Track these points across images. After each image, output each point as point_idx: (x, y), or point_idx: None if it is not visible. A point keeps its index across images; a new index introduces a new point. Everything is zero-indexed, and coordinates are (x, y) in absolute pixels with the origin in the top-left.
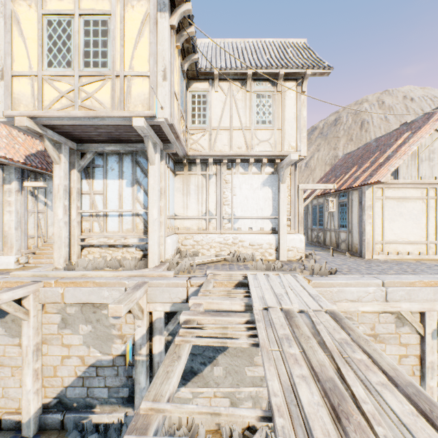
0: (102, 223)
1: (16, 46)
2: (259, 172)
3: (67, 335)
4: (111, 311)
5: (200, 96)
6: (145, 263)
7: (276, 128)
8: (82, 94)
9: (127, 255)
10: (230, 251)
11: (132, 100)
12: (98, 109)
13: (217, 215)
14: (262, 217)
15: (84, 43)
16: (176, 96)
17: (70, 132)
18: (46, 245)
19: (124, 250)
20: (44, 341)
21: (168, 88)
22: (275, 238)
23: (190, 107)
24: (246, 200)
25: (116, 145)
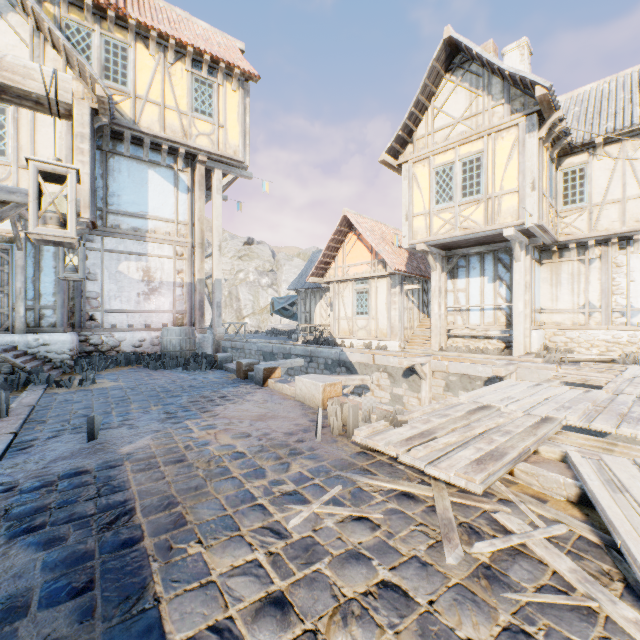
0: (464, 317)
1: (414, 196)
2: None
3: (449, 396)
4: (493, 372)
5: (575, 171)
6: (508, 353)
7: None
8: (460, 219)
9: (488, 346)
10: (622, 352)
11: (501, 214)
12: (473, 227)
13: (601, 308)
14: None
15: (462, 180)
16: (544, 194)
17: (445, 245)
18: (413, 336)
19: (485, 341)
20: (433, 398)
21: (536, 196)
22: None
23: (560, 187)
24: None
25: (479, 247)
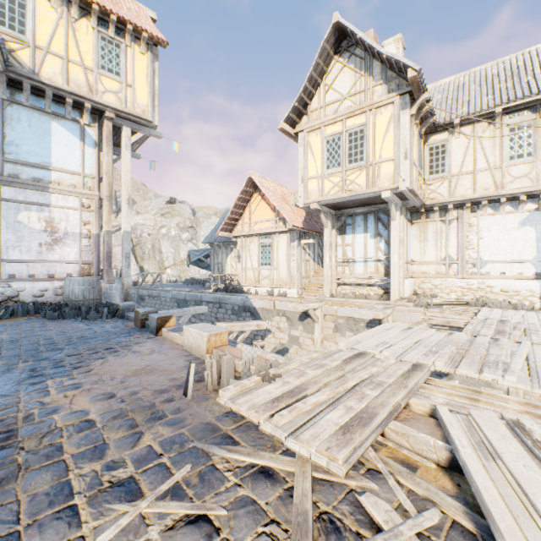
0: (351, 267)
1: (309, 161)
2: (514, 211)
3: (338, 336)
4: (373, 315)
5: (438, 147)
6: (386, 298)
7: (539, 159)
8: (347, 182)
9: (370, 292)
10: (474, 296)
11: (380, 179)
12: (357, 190)
13: (458, 260)
14: (520, 260)
15: (348, 148)
16: (414, 164)
17: (334, 205)
18: (310, 284)
19: (368, 288)
20: (325, 338)
21: (408, 164)
22: (539, 284)
23: (427, 159)
24: (496, 243)
25: (363, 208)
